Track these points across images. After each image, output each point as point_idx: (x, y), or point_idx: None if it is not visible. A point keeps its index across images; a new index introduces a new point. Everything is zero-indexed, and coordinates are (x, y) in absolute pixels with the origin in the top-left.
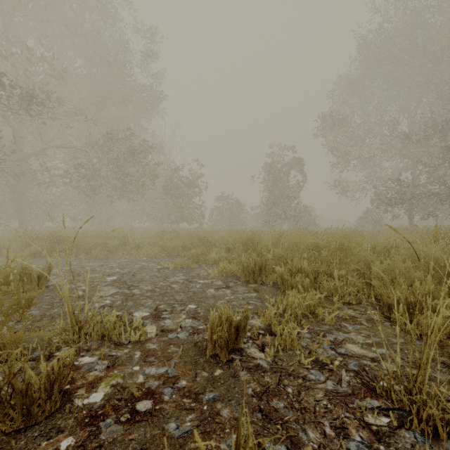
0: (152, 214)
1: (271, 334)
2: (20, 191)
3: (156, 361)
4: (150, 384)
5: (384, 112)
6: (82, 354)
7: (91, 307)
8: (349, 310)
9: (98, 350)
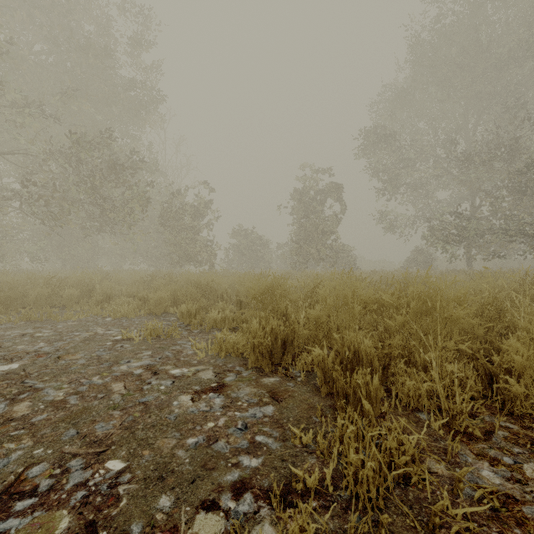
0: (149, 253)
1: None
2: None
3: None
4: None
5: (437, 129)
6: None
7: None
8: (480, 464)
9: None
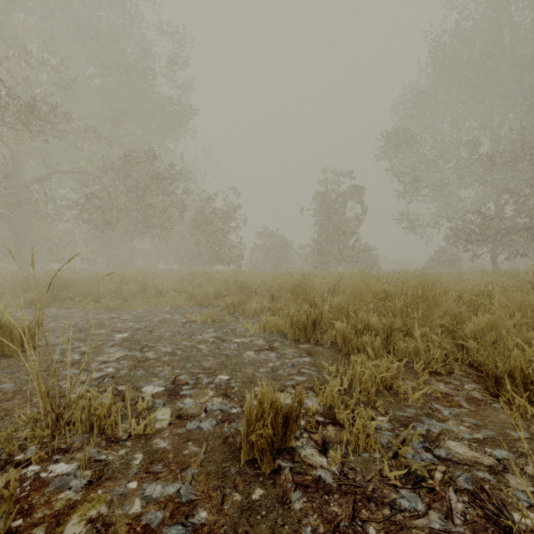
0: (181, 254)
1: (335, 423)
2: (20, 226)
3: (164, 471)
4: (150, 517)
5: (461, 130)
6: (56, 457)
7: (85, 378)
8: (438, 383)
9: (80, 451)
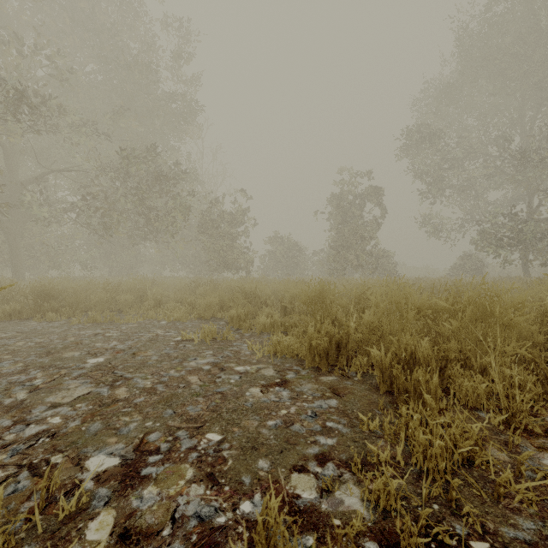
0: (187, 260)
1: None
2: (14, 230)
3: None
4: None
5: (488, 125)
6: None
7: (12, 438)
8: (541, 454)
9: None
